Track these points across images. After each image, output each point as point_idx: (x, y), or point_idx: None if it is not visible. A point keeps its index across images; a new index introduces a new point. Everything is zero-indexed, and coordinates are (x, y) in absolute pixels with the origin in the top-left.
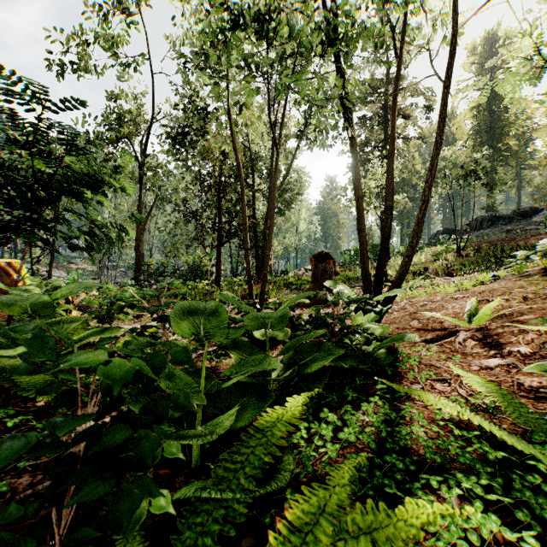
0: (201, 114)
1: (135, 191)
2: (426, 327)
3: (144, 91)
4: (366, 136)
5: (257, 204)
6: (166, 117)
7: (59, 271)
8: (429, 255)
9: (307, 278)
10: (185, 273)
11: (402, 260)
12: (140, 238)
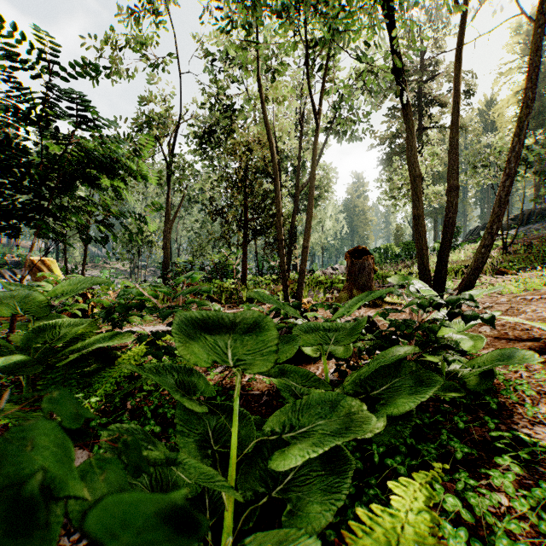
0: (227, 111)
1: (164, 192)
2: (507, 336)
3: (171, 92)
4: (398, 127)
5: (283, 201)
6: (193, 117)
7: (95, 270)
8: (469, 252)
9: (338, 276)
10: (211, 272)
11: (477, 251)
12: (168, 236)
